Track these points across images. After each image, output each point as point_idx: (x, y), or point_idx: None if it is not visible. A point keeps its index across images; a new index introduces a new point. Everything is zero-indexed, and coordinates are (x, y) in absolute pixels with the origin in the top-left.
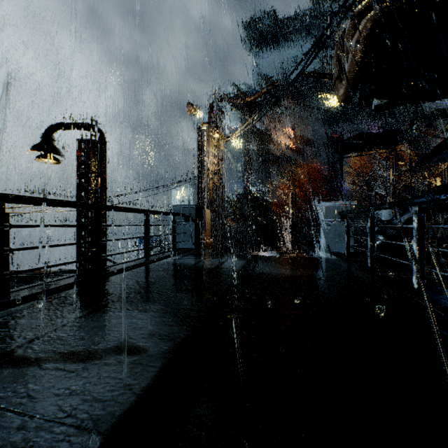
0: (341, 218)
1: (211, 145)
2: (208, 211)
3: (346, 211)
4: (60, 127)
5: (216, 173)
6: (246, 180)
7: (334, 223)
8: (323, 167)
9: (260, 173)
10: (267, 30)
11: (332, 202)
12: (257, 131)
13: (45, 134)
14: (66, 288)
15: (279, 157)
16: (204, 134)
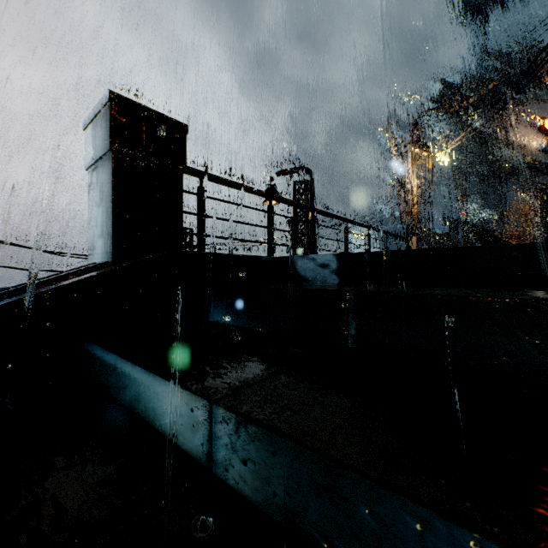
0: None
1: (415, 167)
2: (413, 237)
3: None
4: (280, 174)
5: (421, 197)
6: (459, 208)
7: None
8: None
9: (485, 194)
10: None
11: None
12: (480, 135)
13: (270, 182)
14: None
15: (520, 166)
16: (408, 155)
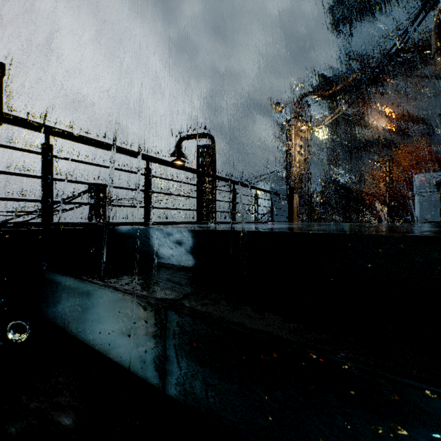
0: (437, 189)
1: (297, 137)
2: (296, 195)
3: (440, 179)
4: (186, 138)
5: (302, 163)
6: (331, 171)
7: (428, 194)
8: (437, 147)
9: (349, 161)
10: (357, 4)
11: (426, 174)
12: (346, 117)
13: (177, 145)
14: (226, 223)
15: (373, 141)
16: (292, 127)
